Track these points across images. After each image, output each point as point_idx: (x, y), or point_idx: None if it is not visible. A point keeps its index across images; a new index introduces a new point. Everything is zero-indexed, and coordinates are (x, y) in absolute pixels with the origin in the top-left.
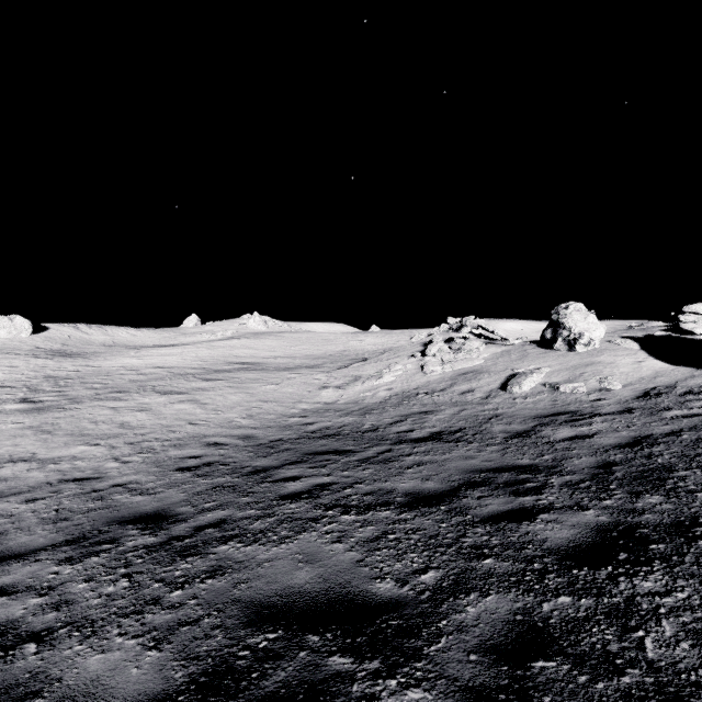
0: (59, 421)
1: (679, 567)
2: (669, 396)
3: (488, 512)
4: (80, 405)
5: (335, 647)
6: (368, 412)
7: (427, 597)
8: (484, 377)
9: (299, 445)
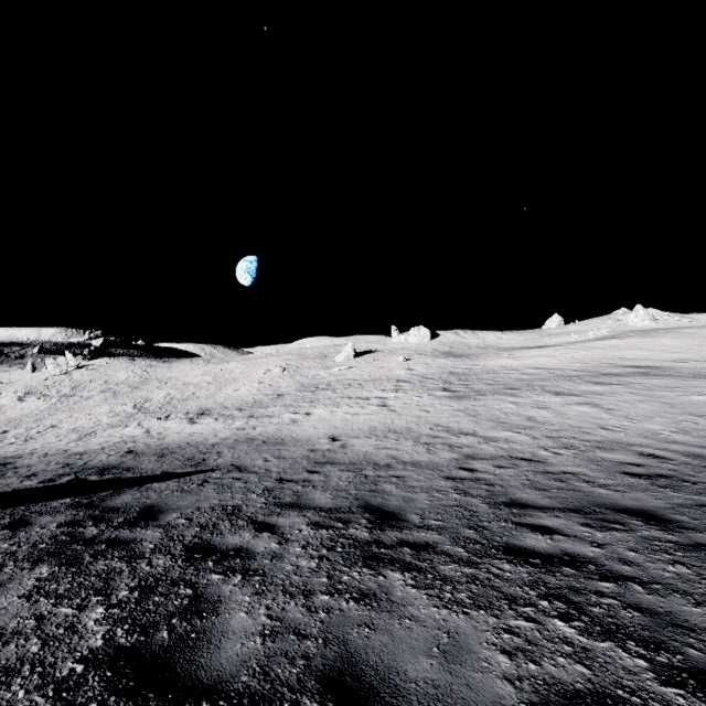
0: (477, 408)
1: None
2: None
3: None
4: (485, 397)
5: None
6: None
7: None
8: None
9: None
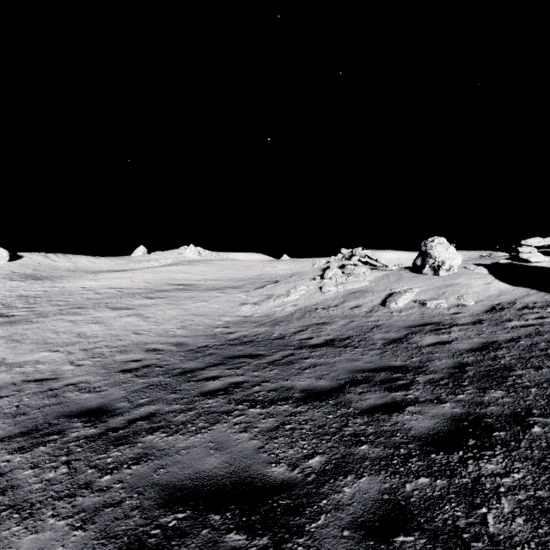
0: (27, 332)
1: (516, 451)
2: (510, 310)
3: (366, 405)
4: (45, 318)
5: (232, 525)
6: (277, 324)
7: (312, 479)
8: (368, 296)
9: (221, 351)
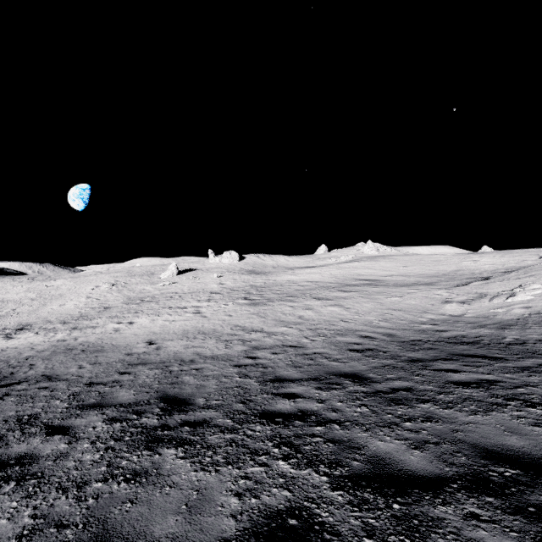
0: (266, 312)
1: None
2: None
3: None
4: (273, 303)
5: None
6: (505, 327)
7: None
8: None
9: (441, 347)
